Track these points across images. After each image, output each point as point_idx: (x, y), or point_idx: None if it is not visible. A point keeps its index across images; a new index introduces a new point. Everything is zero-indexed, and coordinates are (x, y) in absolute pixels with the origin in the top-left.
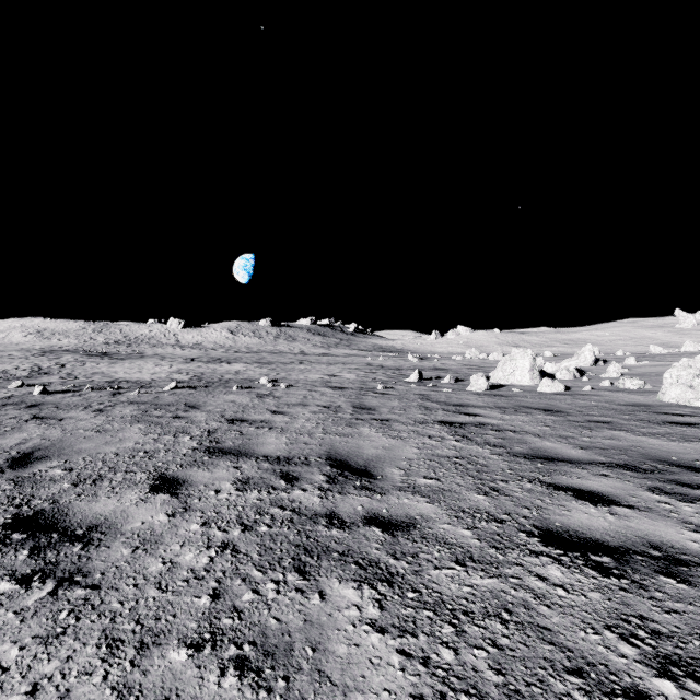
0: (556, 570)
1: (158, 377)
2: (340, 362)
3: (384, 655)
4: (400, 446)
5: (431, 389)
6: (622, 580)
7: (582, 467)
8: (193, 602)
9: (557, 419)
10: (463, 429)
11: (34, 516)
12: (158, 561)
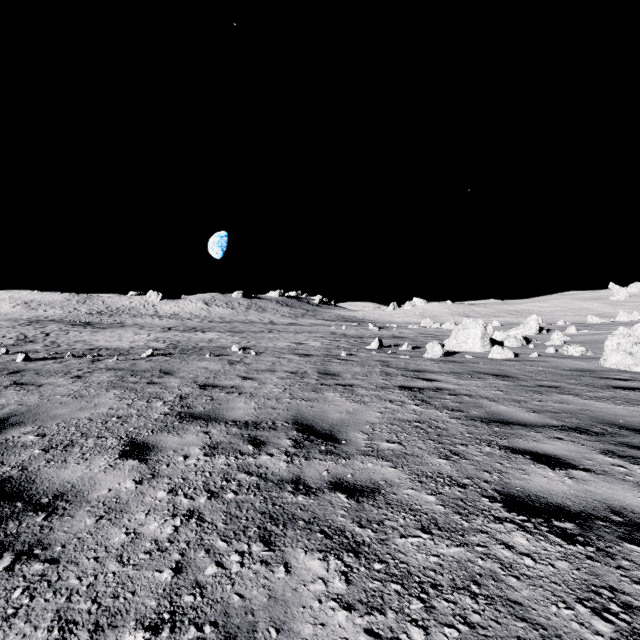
0: (521, 537)
1: (136, 345)
2: (306, 331)
3: (351, 636)
4: (363, 411)
5: (390, 356)
6: (588, 547)
7: (536, 430)
8: (154, 576)
9: (509, 384)
10: (422, 393)
11: (1, 484)
12: (121, 531)
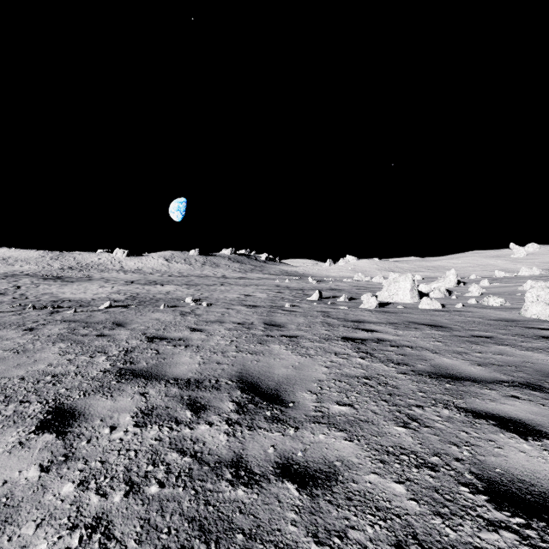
0: None
1: (98, 297)
2: (254, 284)
3: None
4: (309, 365)
5: (330, 307)
6: None
7: (489, 387)
8: None
9: (444, 334)
10: (364, 345)
11: None
12: None
